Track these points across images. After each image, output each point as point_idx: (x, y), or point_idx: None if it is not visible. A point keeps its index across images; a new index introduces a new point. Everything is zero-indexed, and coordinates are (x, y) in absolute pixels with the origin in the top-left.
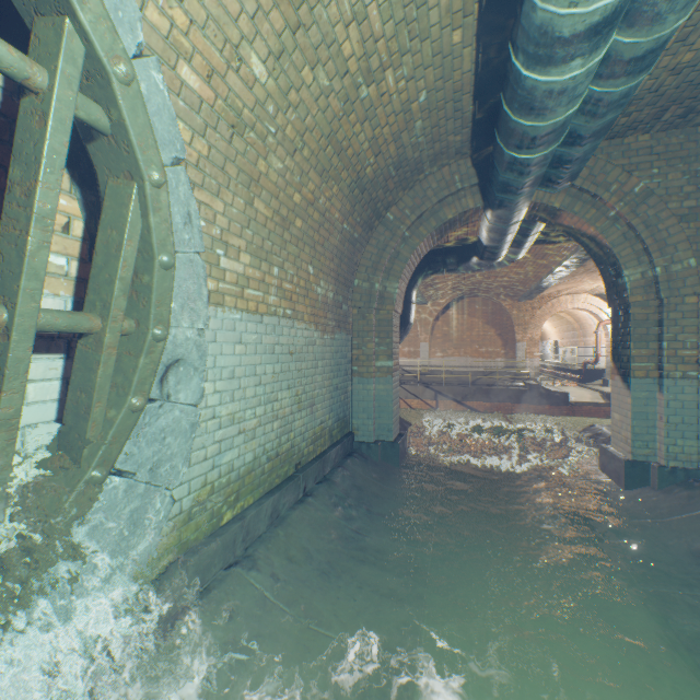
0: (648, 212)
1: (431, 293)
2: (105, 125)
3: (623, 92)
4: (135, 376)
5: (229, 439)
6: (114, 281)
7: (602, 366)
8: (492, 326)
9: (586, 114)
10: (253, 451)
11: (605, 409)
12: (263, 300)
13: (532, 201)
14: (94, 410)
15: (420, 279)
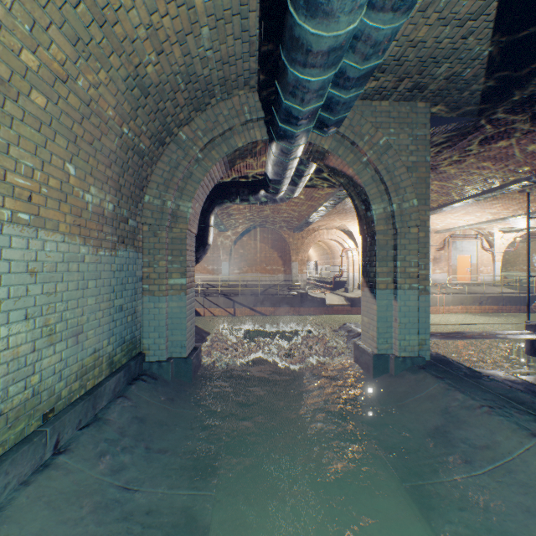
0: (388, 161)
1: (230, 222)
2: None
3: (388, 34)
4: None
5: None
6: None
7: (344, 279)
8: (276, 250)
9: (357, 52)
10: None
11: (347, 308)
12: None
13: (308, 141)
14: None
15: (218, 206)
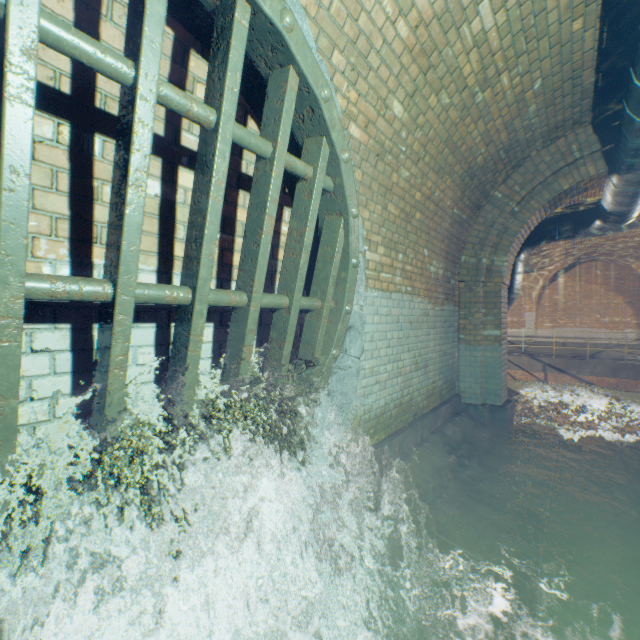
0: None
1: (538, 261)
2: (331, 187)
3: None
4: (335, 336)
5: (369, 386)
6: (328, 278)
7: None
8: (619, 293)
9: None
10: (384, 398)
11: None
12: (391, 280)
13: None
14: (315, 356)
15: (527, 249)
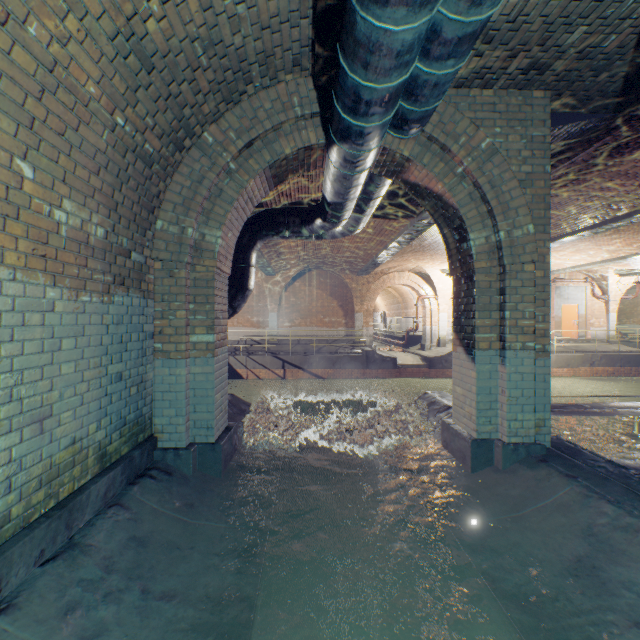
0: (493, 171)
1: (279, 263)
2: None
3: None
4: None
5: None
6: None
7: (419, 334)
8: (335, 298)
9: None
10: None
11: (424, 370)
12: None
13: (381, 145)
14: None
15: (261, 240)
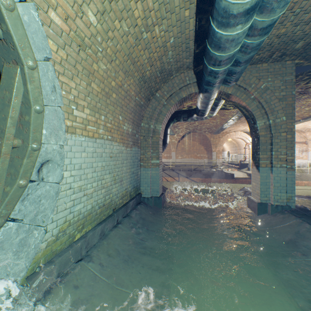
0: (266, 97)
1: (176, 130)
2: None
3: (258, 43)
4: (21, 169)
5: (78, 198)
6: (7, 118)
7: (247, 162)
8: (202, 145)
9: (242, 52)
10: (91, 204)
11: (248, 180)
12: (96, 131)
13: (219, 90)
14: None
15: (171, 124)
